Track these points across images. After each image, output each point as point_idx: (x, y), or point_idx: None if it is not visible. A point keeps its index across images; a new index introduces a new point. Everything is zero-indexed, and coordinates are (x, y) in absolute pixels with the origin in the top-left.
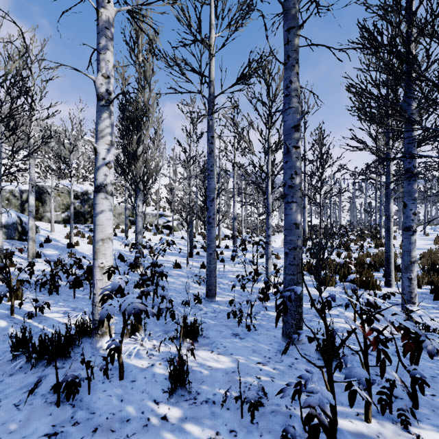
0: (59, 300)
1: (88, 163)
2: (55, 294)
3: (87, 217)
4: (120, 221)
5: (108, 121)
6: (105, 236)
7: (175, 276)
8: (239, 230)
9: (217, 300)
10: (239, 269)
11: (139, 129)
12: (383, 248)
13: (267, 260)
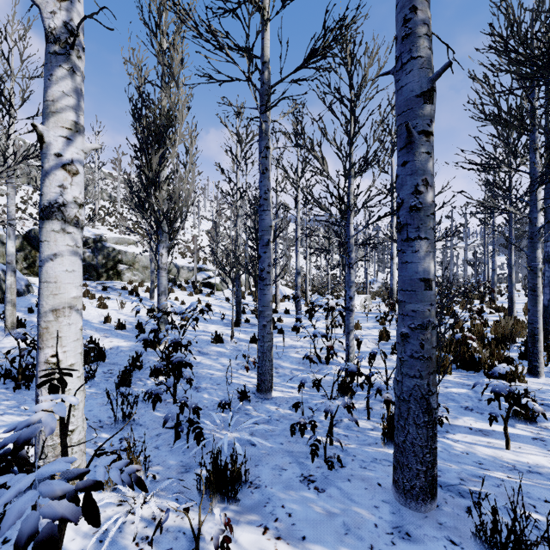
0: (25, 401)
1: (109, 203)
2: (26, 388)
3: (101, 272)
4: (145, 277)
5: (67, 84)
6: (61, 304)
7: (213, 356)
8: (302, 289)
9: (274, 397)
10: (304, 345)
11: (163, 146)
12: (500, 314)
13: (347, 335)
